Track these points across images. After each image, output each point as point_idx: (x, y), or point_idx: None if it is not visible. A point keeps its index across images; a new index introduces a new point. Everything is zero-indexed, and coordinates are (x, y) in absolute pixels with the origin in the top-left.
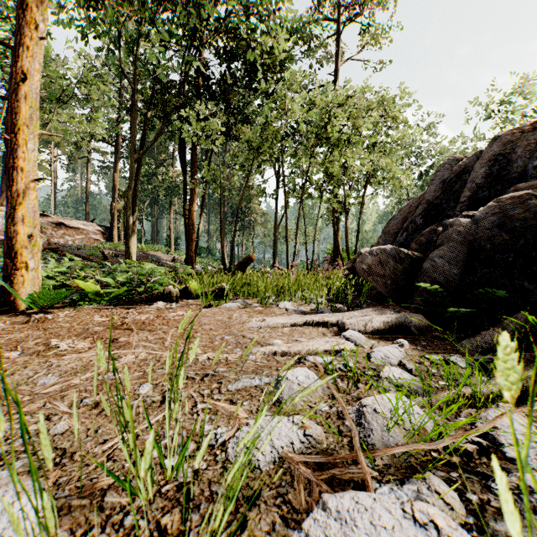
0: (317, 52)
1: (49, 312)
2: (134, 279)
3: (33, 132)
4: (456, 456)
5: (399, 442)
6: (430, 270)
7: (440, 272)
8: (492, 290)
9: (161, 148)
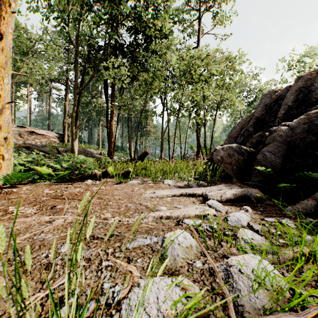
0: (187, 29)
1: (16, 187)
2: (72, 166)
3: (7, 72)
4: (313, 317)
5: (264, 303)
6: (261, 160)
7: (268, 161)
8: (307, 173)
9: (94, 87)
